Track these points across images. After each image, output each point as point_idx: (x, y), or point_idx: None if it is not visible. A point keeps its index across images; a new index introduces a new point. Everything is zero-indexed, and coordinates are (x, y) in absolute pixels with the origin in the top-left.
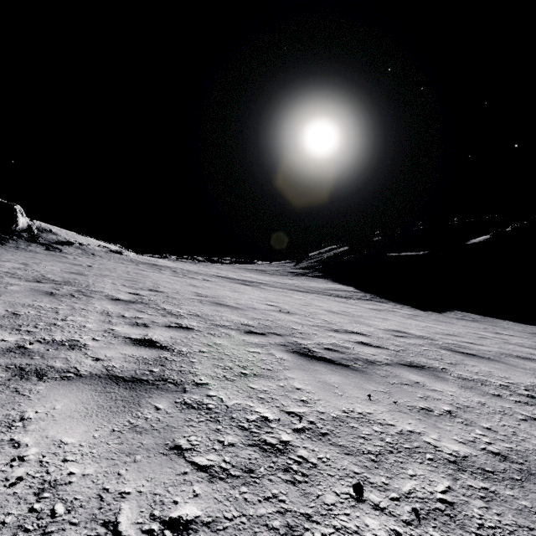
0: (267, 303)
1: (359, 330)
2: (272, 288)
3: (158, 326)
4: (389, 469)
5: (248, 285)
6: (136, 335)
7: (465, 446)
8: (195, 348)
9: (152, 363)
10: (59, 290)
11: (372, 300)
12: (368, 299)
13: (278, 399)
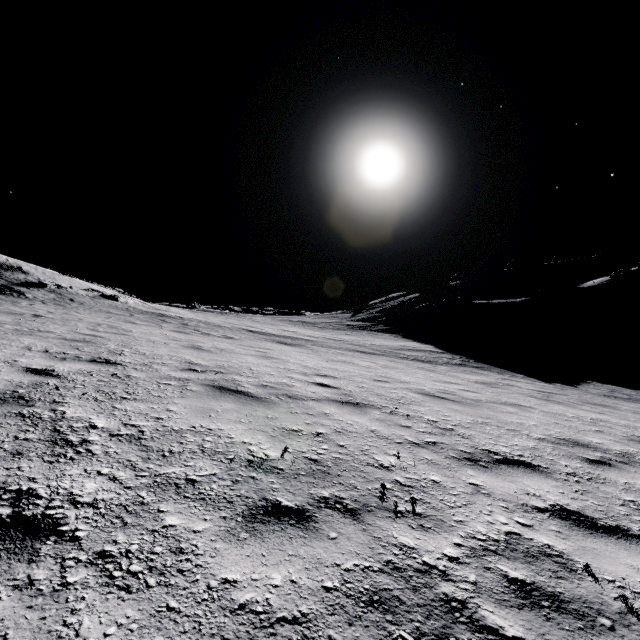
0: (316, 381)
1: (512, 449)
2: (324, 348)
3: None
4: None
5: (288, 344)
6: None
7: None
8: None
9: None
10: None
11: (465, 365)
12: (460, 363)
13: None
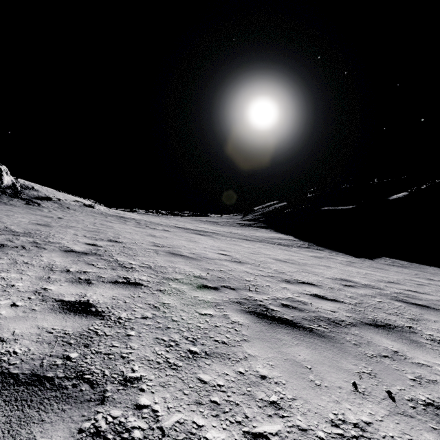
0: (219, 252)
1: (309, 280)
2: (223, 237)
3: (103, 282)
4: None
5: (202, 234)
6: (72, 296)
7: None
8: (137, 313)
9: (72, 343)
10: (13, 241)
11: (310, 247)
12: (307, 247)
13: (239, 402)
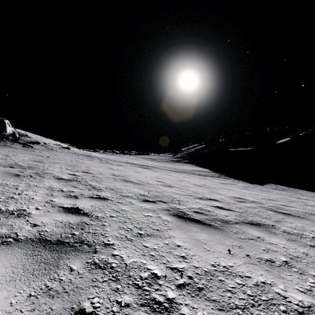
0: (156, 180)
1: (215, 197)
2: (160, 170)
3: (84, 197)
4: None
5: (145, 168)
6: (68, 204)
7: (306, 296)
8: (107, 214)
9: (74, 227)
10: (23, 172)
11: (220, 177)
12: (218, 176)
13: (164, 255)
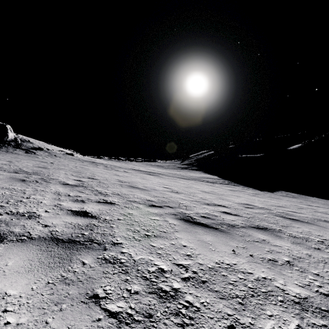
0: (163, 186)
1: (223, 203)
2: (167, 177)
3: (91, 201)
4: (253, 310)
5: (151, 174)
6: (76, 208)
7: (304, 289)
8: (115, 217)
9: (84, 228)
10: (29, 178)
11: (229, 184)
12: (227, 183)
13: (171, 254)
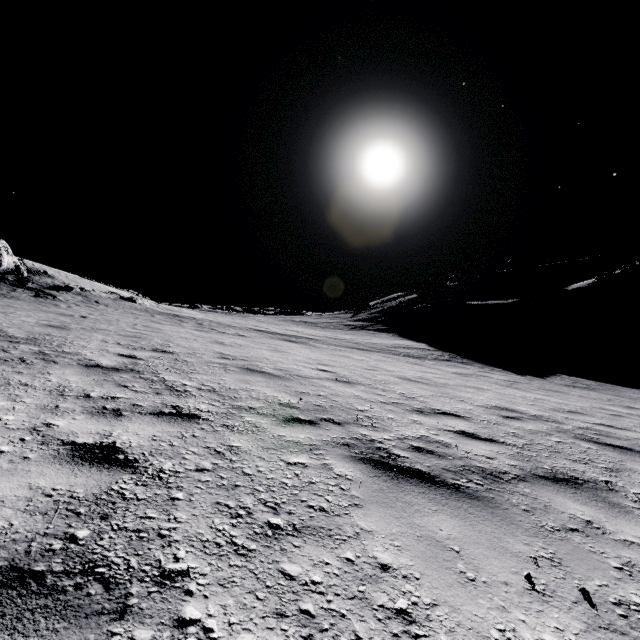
0: (318, 368)
1: (452, 409)
2: (325, 345)
3: (140, 413)
4: None
5: (293, 341)
6: (89, 436)
7: None
8: (190, 462)
9: (82, 513)
10: (8, 351)
11: (452, 360)
12: (447, 359)
13: (345, 612)
